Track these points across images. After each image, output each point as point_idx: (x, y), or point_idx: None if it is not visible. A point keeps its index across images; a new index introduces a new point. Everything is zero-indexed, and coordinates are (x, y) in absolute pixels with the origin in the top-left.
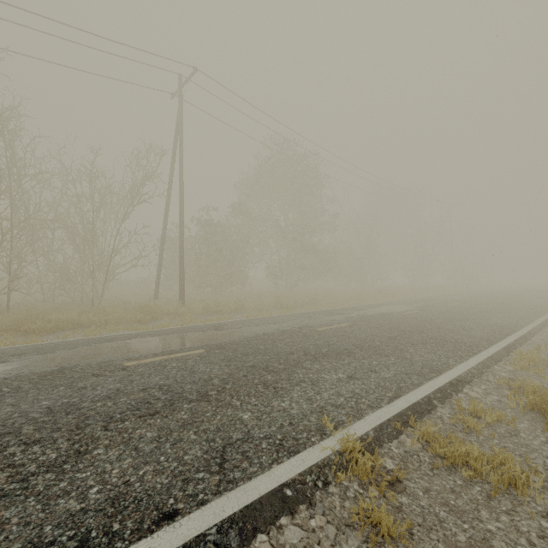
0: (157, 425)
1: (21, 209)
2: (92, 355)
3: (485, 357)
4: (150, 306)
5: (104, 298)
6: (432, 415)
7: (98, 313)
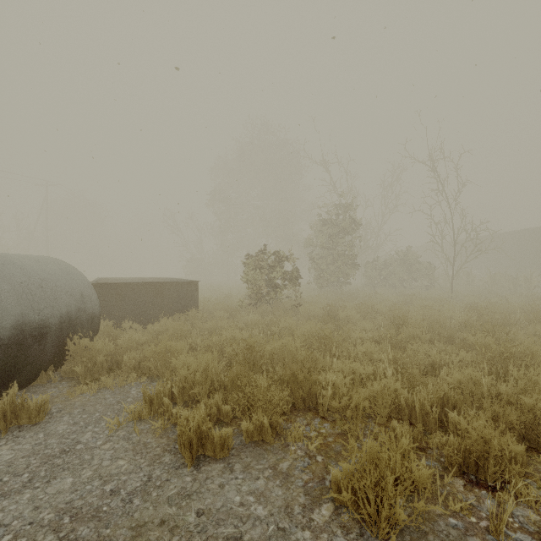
0: None
1: None
2: None
3: None
4: None
5: None
6: None
7: None
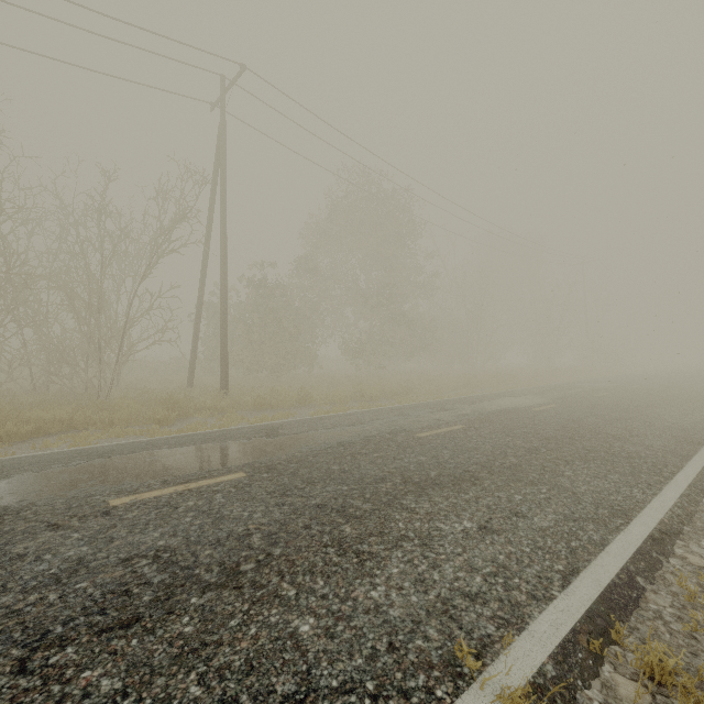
0: (129, 654)
1: (2, 262)
2: (64, 484)
3: (685, 484)
4: (177, 399)
5: (121, 385)
6: (645, 612)
7: (103, 409)
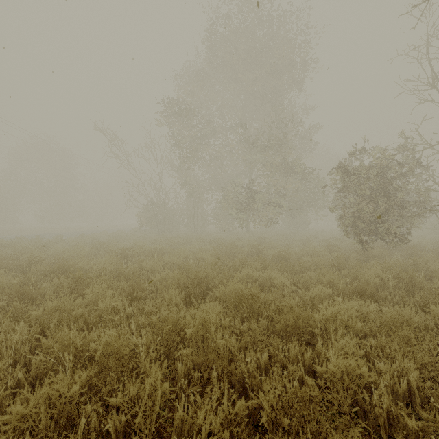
0: None
1: None
2: None
3: None
4: None
5: None
6: None
7: None
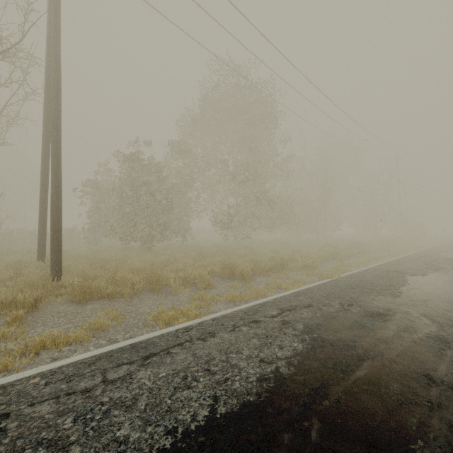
0: None
1: None
2: None
3: None
4: None
5: None
6: None
7: None
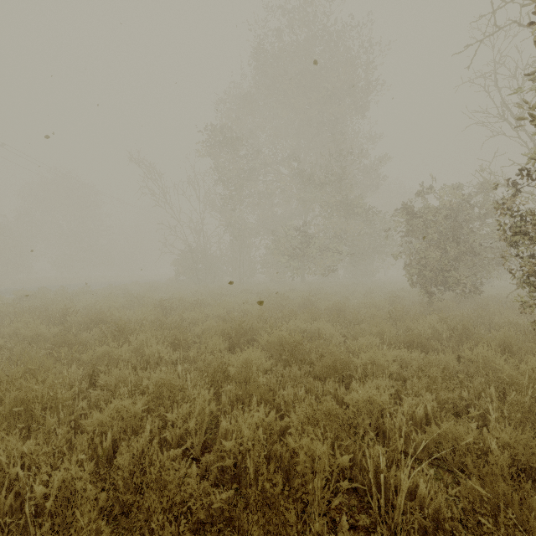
0: None
1: None
2: None
3: None
4: None
5: None
6: None
7: None
